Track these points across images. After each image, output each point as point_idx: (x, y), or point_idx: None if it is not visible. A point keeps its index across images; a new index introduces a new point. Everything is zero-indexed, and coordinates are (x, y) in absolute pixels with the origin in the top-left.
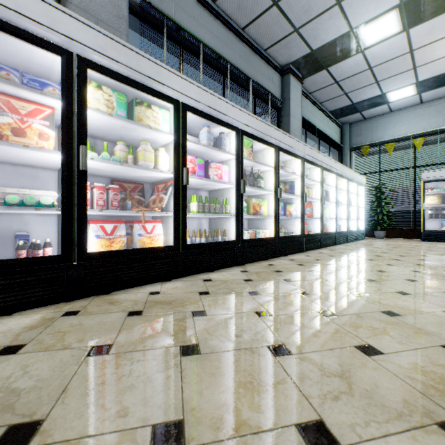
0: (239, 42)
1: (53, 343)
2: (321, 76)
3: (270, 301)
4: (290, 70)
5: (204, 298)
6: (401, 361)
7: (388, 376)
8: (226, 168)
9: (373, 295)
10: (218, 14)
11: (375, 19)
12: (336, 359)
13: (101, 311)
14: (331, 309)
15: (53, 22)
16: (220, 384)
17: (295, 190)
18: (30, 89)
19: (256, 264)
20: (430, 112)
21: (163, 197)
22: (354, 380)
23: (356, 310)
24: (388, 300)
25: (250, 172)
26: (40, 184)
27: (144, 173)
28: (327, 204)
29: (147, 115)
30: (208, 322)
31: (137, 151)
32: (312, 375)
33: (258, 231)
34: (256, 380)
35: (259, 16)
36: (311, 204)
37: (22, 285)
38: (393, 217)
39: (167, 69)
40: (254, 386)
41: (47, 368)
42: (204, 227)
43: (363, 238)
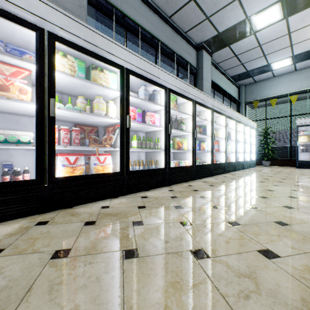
0: (167, 27)
1: (26, 248)
2: (225, 51)
3: (190, 213)
4: (203, 47)
5: (142, 211)
6: (295, 264)
7: (286, 277)
8: (158, 116)
9: (266, 208)
10: (152, 6)
11: (264, 10)
12: (244, 262)
13: (64, 221)
14: (236, 219)
15: (29, 6)
16: (153, 284)
17: (206, 132)
18: (12, 56)
19: (180, 185)
20: (302, 77)
21: (112, 136)
22: (260, 280)
23: (255, 220)
24: (278, 213)
25: (175, 119)
26: (22, 127)
27: (98, 119)
28: (229, 141)
29: (100, 76)
30: (144, 231)
31: (93, 103)
32: (226, 275)
33: (180, 161)
34: (182, 280)
35: (181, 8)
36: (218, 141)
37: (6, 202)
38: (276, 151)
39: (115, 43)
40: (181, 285)
41: (18, 269)
42: (142, 158)
43: (255, 166)
